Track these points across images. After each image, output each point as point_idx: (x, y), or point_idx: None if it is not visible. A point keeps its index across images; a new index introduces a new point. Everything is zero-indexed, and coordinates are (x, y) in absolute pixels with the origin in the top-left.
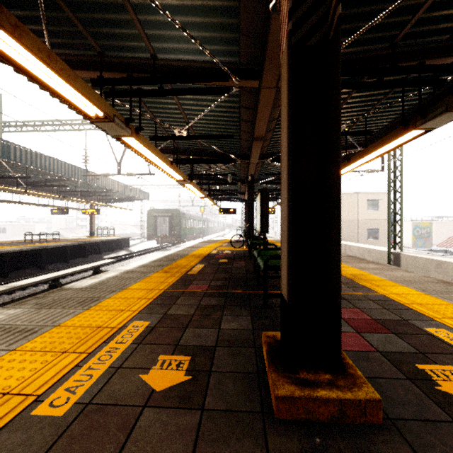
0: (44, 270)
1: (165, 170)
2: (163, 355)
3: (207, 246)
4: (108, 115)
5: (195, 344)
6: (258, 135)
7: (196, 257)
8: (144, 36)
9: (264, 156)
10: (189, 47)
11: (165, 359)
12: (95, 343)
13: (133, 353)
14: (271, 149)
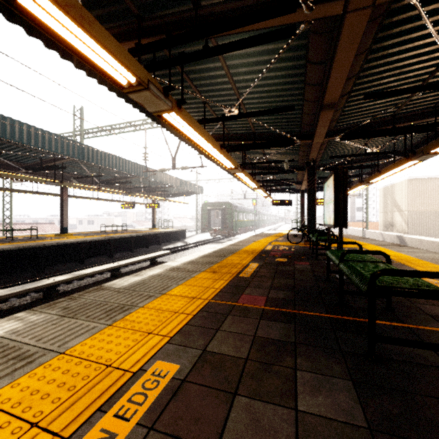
0: (113, 258)
1: (215, 157)
2: None
3: (260, 240)
4: (141, 80)
5: None
6: (329, 100)
7: (248, 253)
8: None
9: (331, 133)
10: None
11: None
12: (86, 409)
13: None
14: (341, 124)
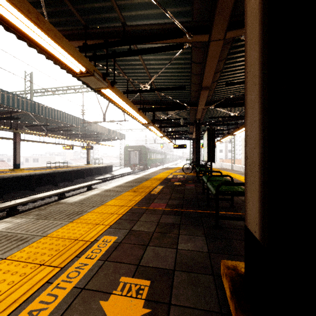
0: (57, 186)
1: (134, 116)
2: (124, 277)
3: (165, 172)
4: (89, 70)
5: (154, 265)
6: (205, 85)
7: (157, 180)
8: (115, 6)
9: (209, 103)
10: (151, 13)
11: (126, 281)
12: (69, 257)
13: (98, 271)
14: (214, 98)
